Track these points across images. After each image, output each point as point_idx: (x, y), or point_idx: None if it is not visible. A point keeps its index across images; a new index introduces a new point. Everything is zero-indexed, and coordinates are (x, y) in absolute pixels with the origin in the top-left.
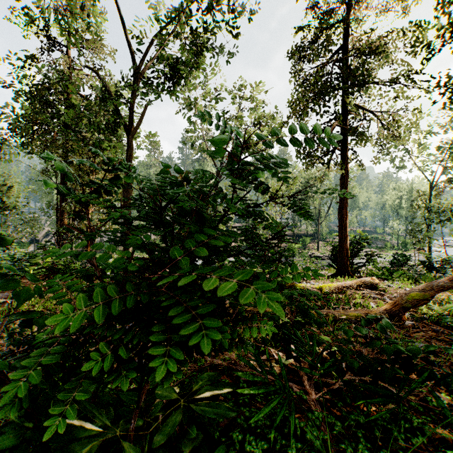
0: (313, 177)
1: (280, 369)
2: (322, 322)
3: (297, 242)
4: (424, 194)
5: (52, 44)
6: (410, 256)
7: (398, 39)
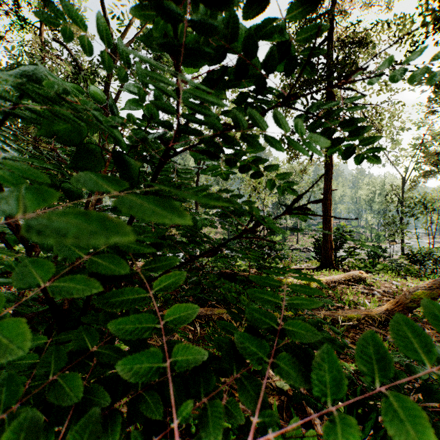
0: (293, 171)
1: (278, 399)
2: (342, 345)
3: (277, 235)
4: (397, 188)
5: (21, 25)
6: (386, 248)
7: (382, 29)
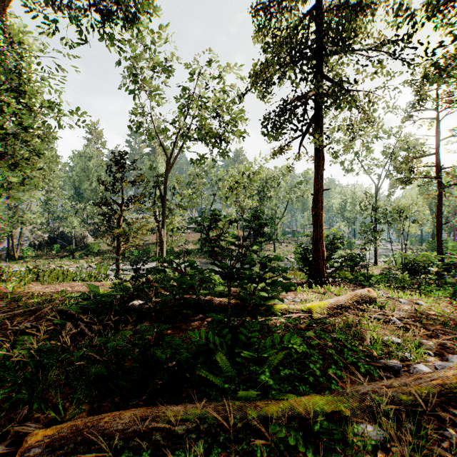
0: (270, 177)
1: None
2: None
3: None
4: (371, 196)
5: None
6: (363, 256)
7: (380, 4)
